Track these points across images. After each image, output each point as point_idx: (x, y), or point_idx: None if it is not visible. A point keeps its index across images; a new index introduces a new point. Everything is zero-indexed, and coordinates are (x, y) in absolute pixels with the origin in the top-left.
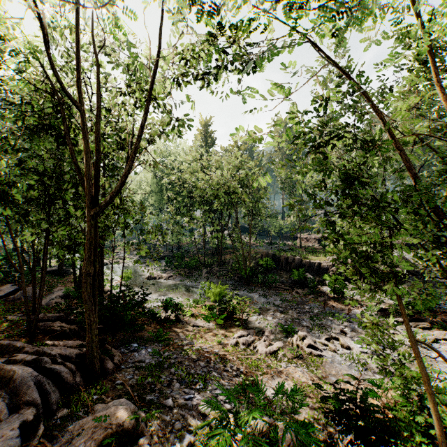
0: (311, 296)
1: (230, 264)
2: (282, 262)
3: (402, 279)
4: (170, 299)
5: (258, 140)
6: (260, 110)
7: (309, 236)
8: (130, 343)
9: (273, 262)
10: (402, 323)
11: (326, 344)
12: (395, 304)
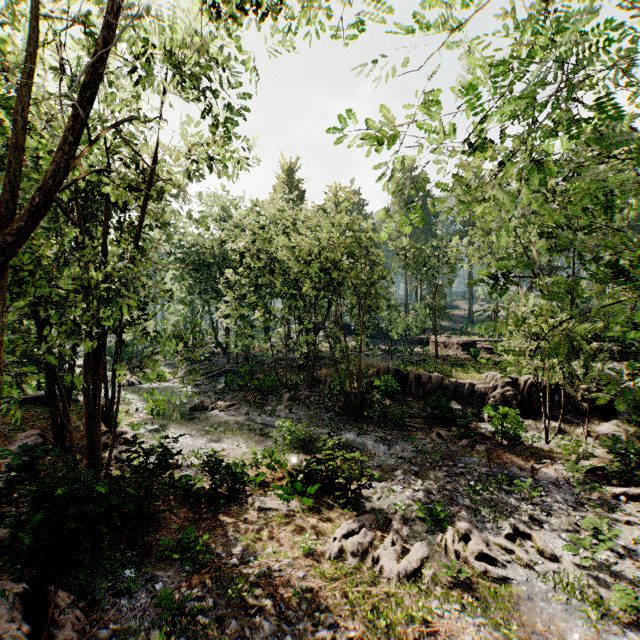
0: (464, 442)
1: (326, 384)
2: (411, 383)
3: (612, 412)
4: (218, 457)
5: (389, 137)
6: (394, 73)
7: (447, 339)
8: (121, 570)
9: (396, 382)
10: (635, 497)
11: (510, 549)
12: (617, 461)
